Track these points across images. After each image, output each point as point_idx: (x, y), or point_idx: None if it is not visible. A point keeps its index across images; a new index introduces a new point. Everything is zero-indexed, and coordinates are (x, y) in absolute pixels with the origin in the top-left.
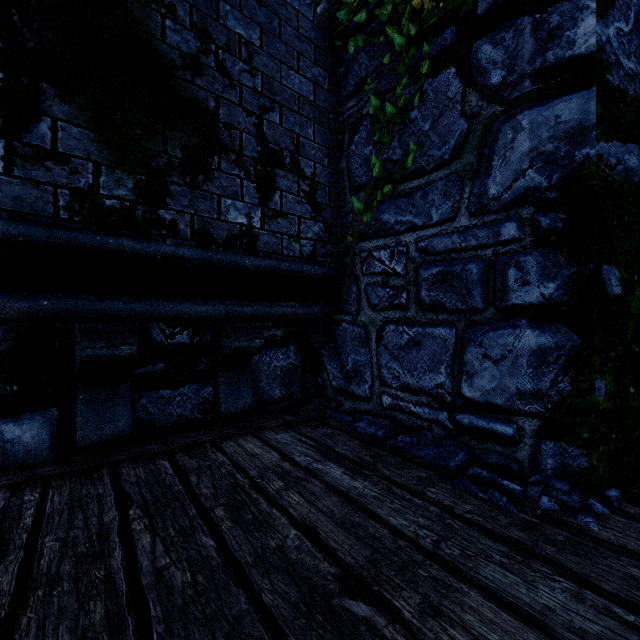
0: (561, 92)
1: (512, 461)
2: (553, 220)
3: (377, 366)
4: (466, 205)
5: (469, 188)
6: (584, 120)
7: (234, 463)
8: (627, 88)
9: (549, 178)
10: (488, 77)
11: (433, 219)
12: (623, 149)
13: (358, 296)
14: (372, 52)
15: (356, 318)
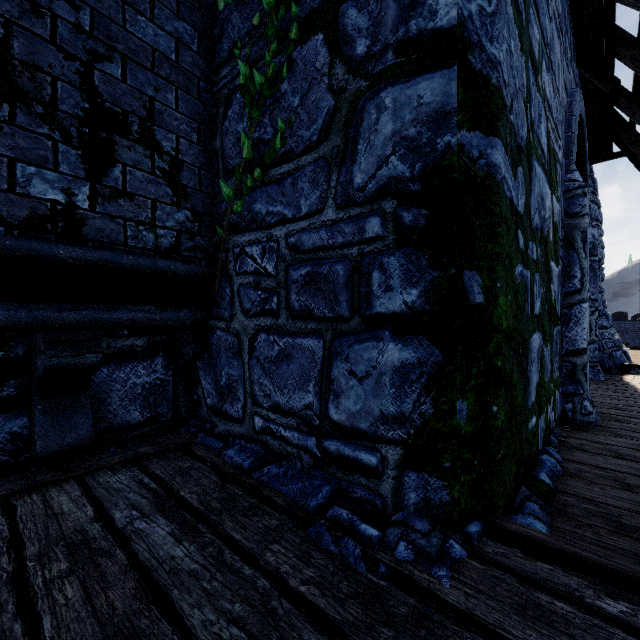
0: (424, 69)
1: (376, 496)
2: (416, 216)
3: (249, 382)
4: (333, 195)
5: (336, 175)
6: (446, 103)
7: (18, 532)
8: (490, 75)
9: (412, 167)
10: (354, 46)
11: (302, 211)
12: (486, 142)
13: (231, 299)
14: (245, 12)
15: (230, 325)
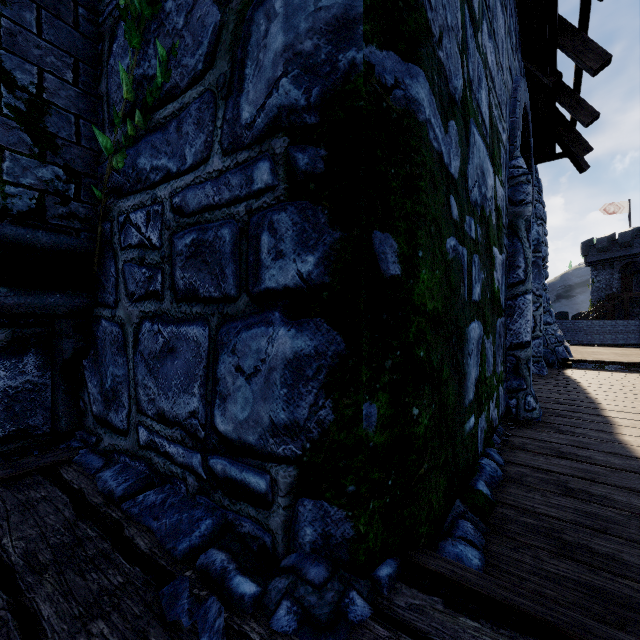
0: None
1: (265, 532)
2: (313, 158)
3: (134, 384)
4: (219, 138)
5: (222, 112)
6: (350, 7)
7: None
8: None
9: (308, 93)
10: None
11: (187, 161)
12: (404, 68)
13: (116, 280)
14: None
15: (114, 313)
